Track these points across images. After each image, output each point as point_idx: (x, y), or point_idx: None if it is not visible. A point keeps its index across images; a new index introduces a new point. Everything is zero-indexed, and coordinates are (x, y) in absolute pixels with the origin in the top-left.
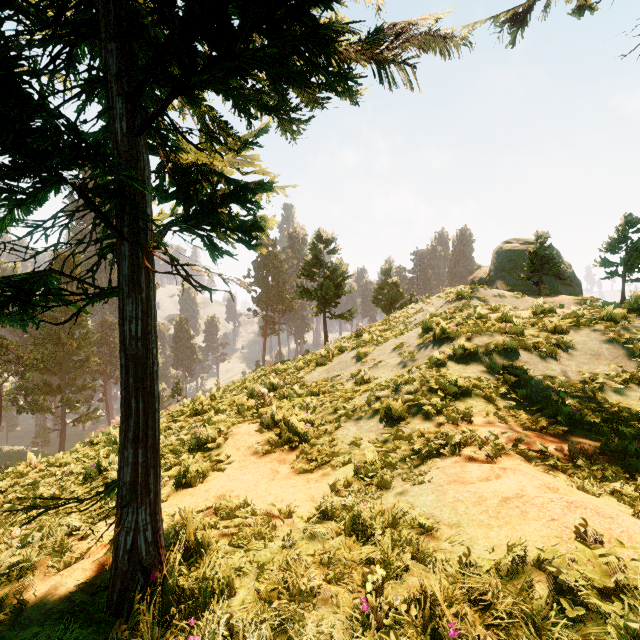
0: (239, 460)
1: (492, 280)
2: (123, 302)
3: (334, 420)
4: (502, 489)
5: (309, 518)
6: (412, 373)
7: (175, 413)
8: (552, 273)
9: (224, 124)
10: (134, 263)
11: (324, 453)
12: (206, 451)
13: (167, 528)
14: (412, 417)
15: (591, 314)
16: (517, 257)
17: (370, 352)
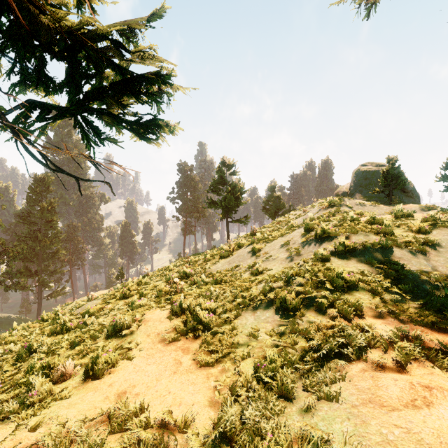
0: (147, 348)
1: (352, 193)
2: None
3: (234, 309)
4: (445, 429)
5: (204, 442)
6: (300, 267)
7: (108, 296)
8: (400, 187)
9: None
10: None
11: (224, 343)
12: (120, 337)
13: None
14: (305, 309)
15: (446, 217)
16: (371, 176)
17: (262, 248)
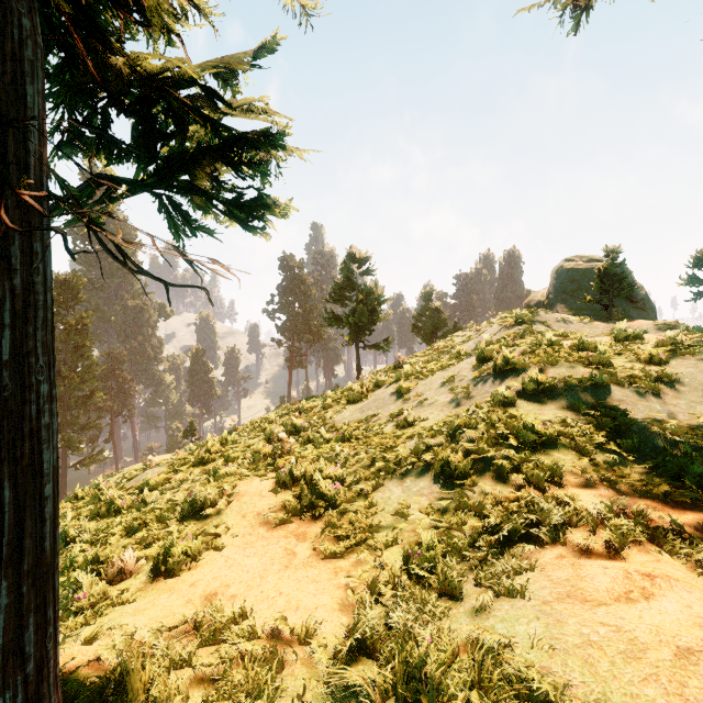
0: (244, 533)
1: (551, 304)
2: None
3: (371, 477)
4: (667, 625)
5: (336, 654)
6: (470, 414)
7: (177, 461)
8: (625, 294)
9: None
10: None
11: (358, 526)
12: (202, 518)
13: (102, 678)
14: (478, 476)
15: (692, 340)
16: (581, 277)
17: (413, 387)
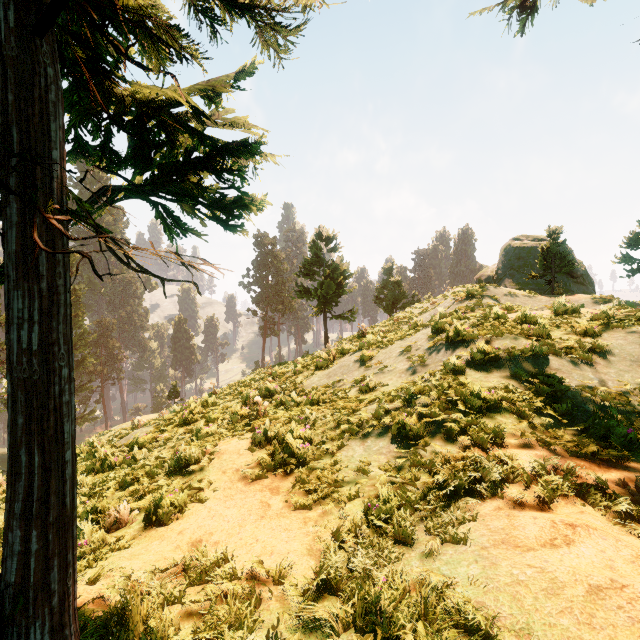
0: (224, 487)
1: (500, 278)
2: (8, 295)
3: (336, 437)
4: (583, 567)
5: (305, 592)
6: (425, 381)
7: (163, 421)
8: (566, 271)
9: (175, 27)
10: (26, 234)
11: (325, 481)
12: (187, 474)
13: (107, 612)
14: (430, 437)
15: (622, 314)
16: (526, 254)
17: (374, 355)
